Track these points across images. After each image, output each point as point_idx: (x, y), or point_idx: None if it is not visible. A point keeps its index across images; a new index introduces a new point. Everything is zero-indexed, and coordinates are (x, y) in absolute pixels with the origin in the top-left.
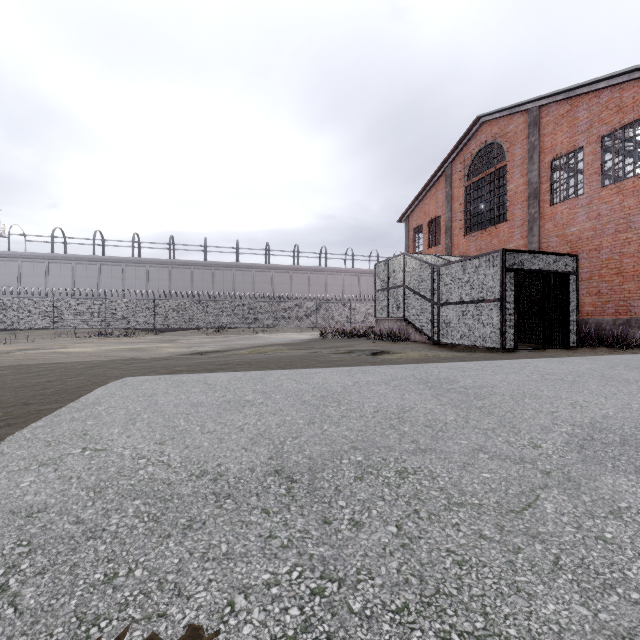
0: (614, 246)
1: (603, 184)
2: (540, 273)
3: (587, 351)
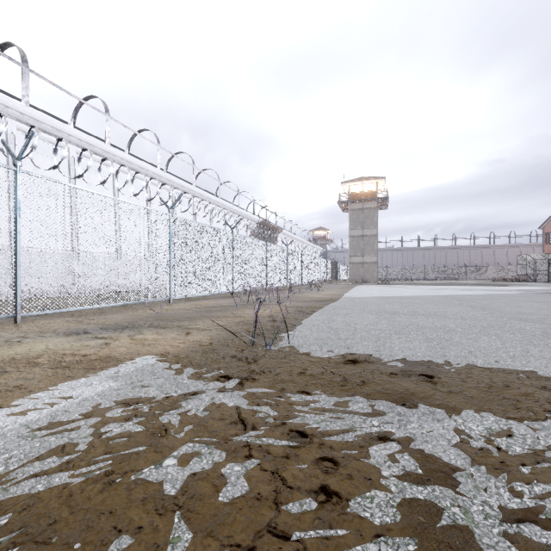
0: None
1: None
2: None
3: None
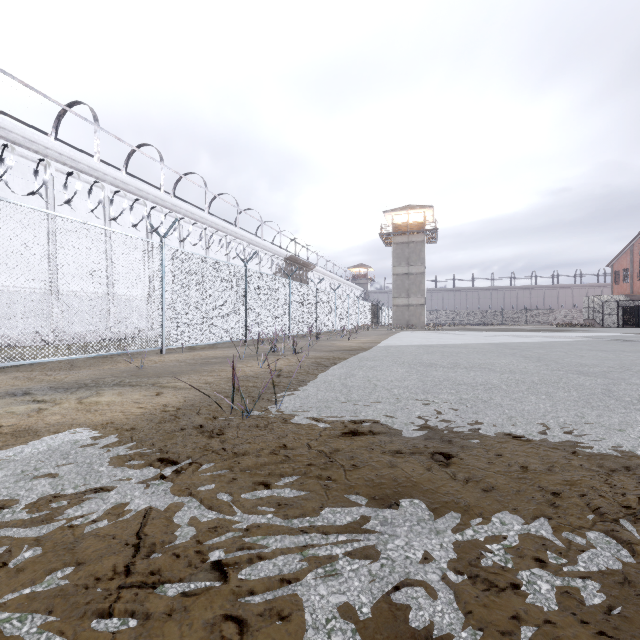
0: None
1: None
2: None
3: None
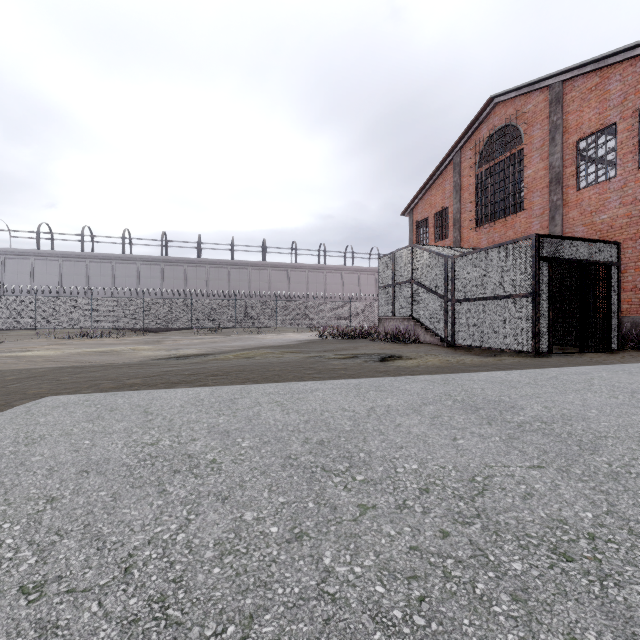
0: None
1: None
2: (571, 265)
3: (635, 355)
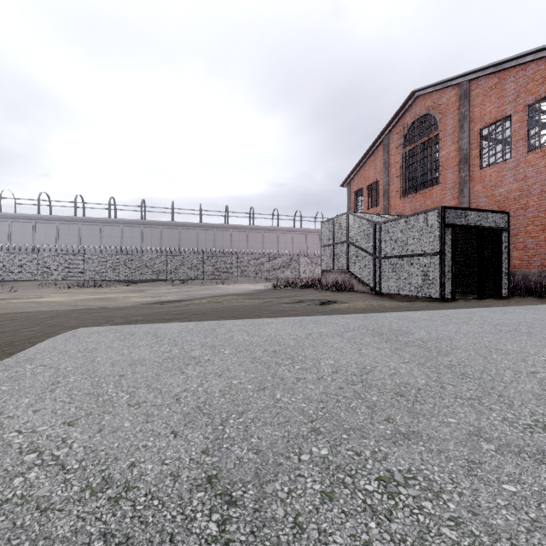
0: (540, 205)
1: (529, 149)
2: (473, 229)
3: (519, 301)
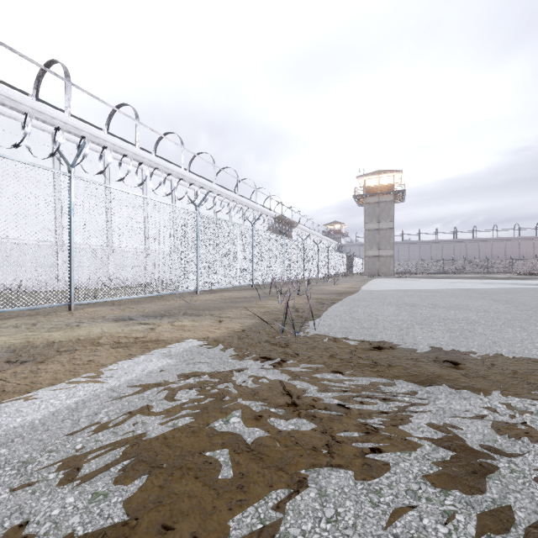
0: None
1: None
2: None
3: None
